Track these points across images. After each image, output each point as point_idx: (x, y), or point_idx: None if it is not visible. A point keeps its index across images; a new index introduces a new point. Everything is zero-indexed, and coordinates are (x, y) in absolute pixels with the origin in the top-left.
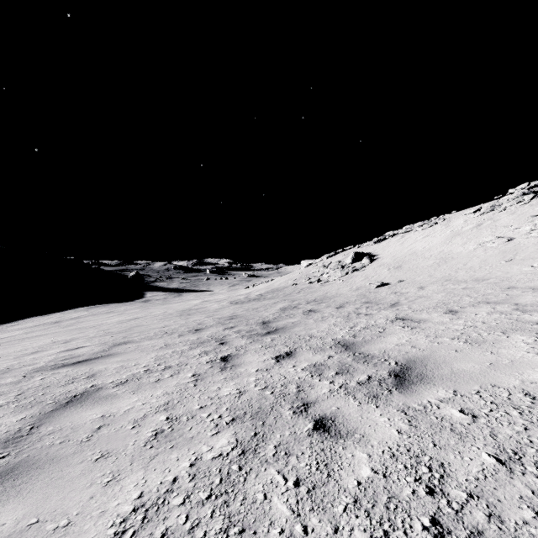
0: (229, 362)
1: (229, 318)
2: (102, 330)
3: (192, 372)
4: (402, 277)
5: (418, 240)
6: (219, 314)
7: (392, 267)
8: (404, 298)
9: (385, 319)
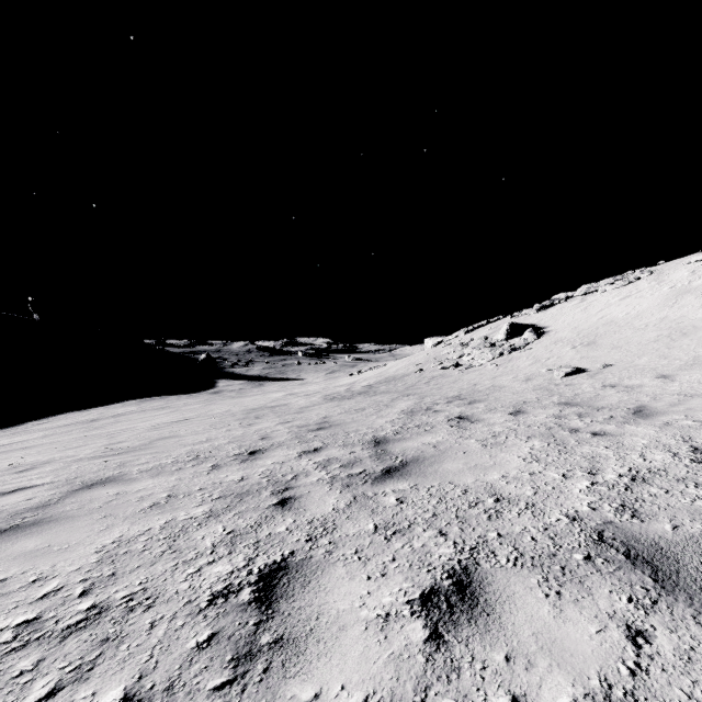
0: (274, 614)
1: (315, 426)
2: (110, 444)
3: (130, 678)
4: (605, 360)
5: (612, 304)
6: (303, 419)
7: (580, 344)
8: (647, 396)
9: (665, 450)
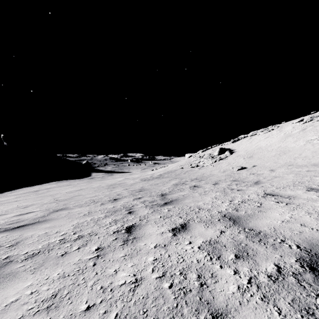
0: (132, 234)
1: (138, 190)
2: (54, 198)
3: (98, 245)
4: (254, 163)
5: (261, 140)
6: (133, 188)
7: (246, 157)
8: (262, 177)
9: (256, 194)
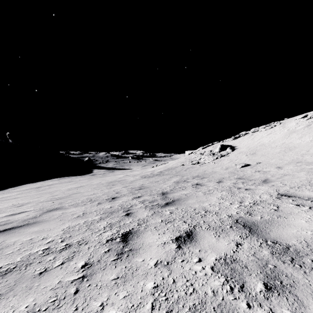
0: (128, 244)
1: (138, 188)
2: (52, 196)
3: (86, 259)
4: (258, 160)
5: (264, 136)
6: (132, 185)
7: (249, 154)
8: (270, 175)
9: (268, 194)
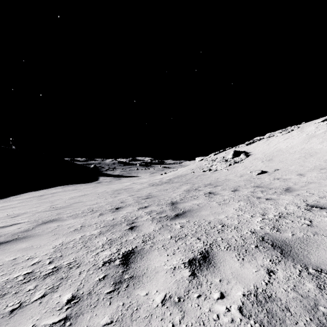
0: (129, 268)
1: (145, 197)
2: (52, 205)
3: (73, 290)
4: (276, 167)
5: (280, 142)
6: (139, 194)
7: (265, 160)
8: (292, 183)
9: (295, 205)
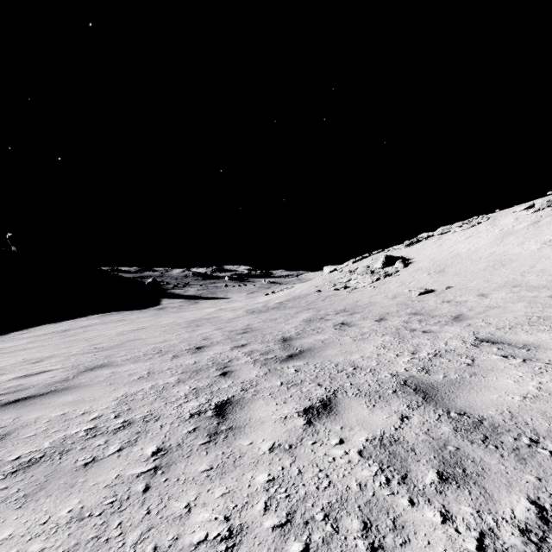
0: (226, 419)
1: (241, 331)
2: (92, 345)
3: (158, 443)
4: (448, 283)
5: (459, 242)
6: (231, 326)
7: (433, 272)
8: (466, 308)
9: (460, 339)
